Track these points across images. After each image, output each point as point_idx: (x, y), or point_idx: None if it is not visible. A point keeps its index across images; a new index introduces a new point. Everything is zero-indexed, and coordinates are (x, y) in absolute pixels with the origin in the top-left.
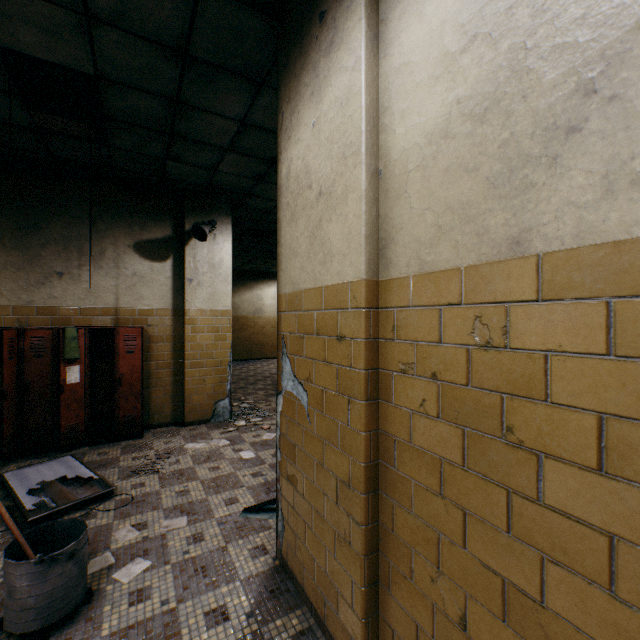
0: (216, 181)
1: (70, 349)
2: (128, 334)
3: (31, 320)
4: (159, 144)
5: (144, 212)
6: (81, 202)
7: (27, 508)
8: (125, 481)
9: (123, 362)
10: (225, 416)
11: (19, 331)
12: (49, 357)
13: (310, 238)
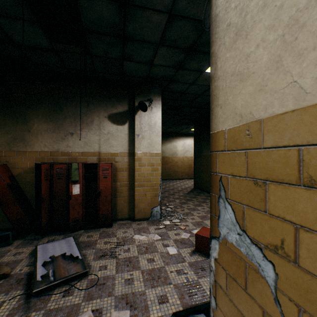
0: (152, 73)
1: (74, 175)
2: (104, 167)
3: (58, 159)
4: (117, 48)
5: (113, 97)
6: (82, 94)
7: (37, 279)
8: (96, 262)
9: (101, 183)
10: (157, 216)
11: (51, 165)
12: (65, 179)
13: (283, 36)
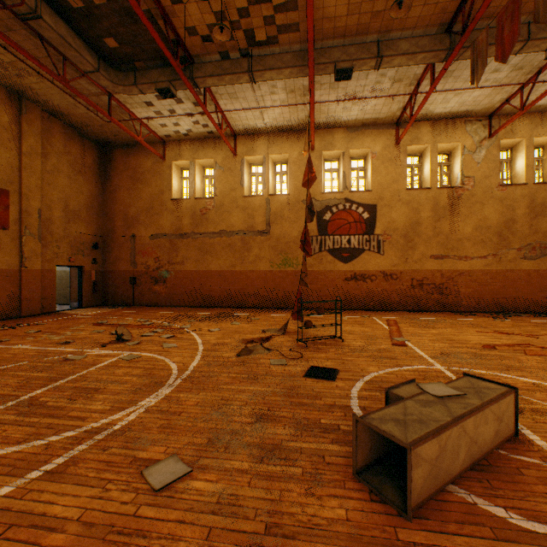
0: None
1: None
2: None
3: None
4: None
5: None
6: None
7: None
8: None
9: None
10: None
11: None
12: None
13: None
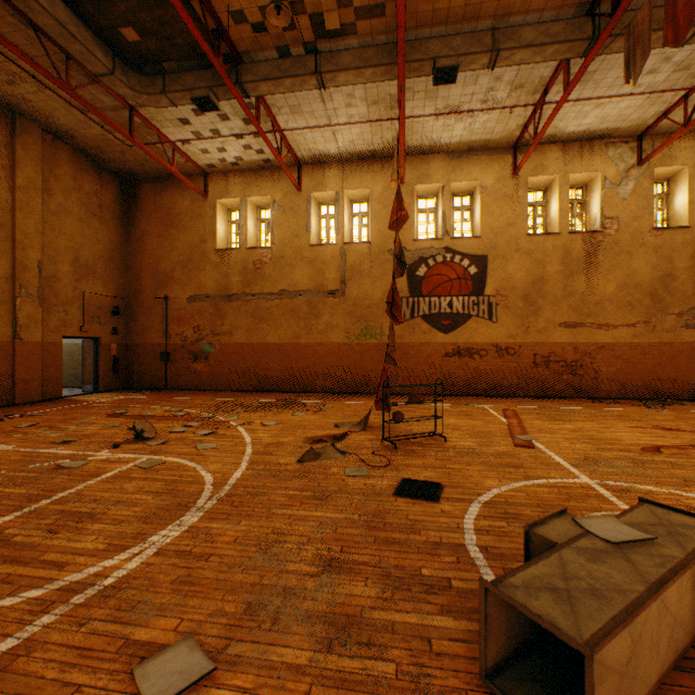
0: None
1: None
2: None
3: None
4: None
5: None
6: None
7: None
8: None
9: None
10: None
11: None
12: None
13: None
